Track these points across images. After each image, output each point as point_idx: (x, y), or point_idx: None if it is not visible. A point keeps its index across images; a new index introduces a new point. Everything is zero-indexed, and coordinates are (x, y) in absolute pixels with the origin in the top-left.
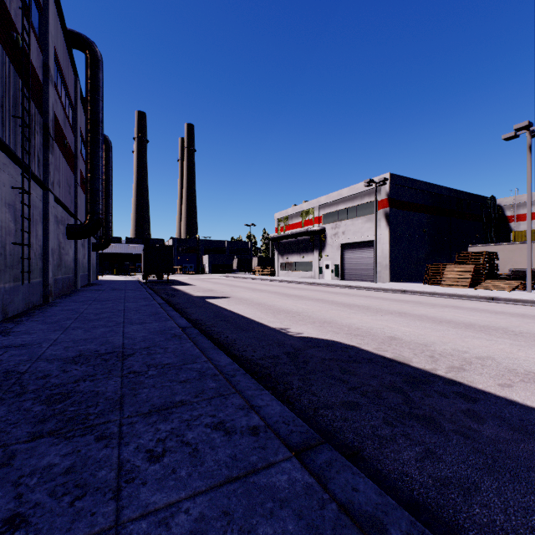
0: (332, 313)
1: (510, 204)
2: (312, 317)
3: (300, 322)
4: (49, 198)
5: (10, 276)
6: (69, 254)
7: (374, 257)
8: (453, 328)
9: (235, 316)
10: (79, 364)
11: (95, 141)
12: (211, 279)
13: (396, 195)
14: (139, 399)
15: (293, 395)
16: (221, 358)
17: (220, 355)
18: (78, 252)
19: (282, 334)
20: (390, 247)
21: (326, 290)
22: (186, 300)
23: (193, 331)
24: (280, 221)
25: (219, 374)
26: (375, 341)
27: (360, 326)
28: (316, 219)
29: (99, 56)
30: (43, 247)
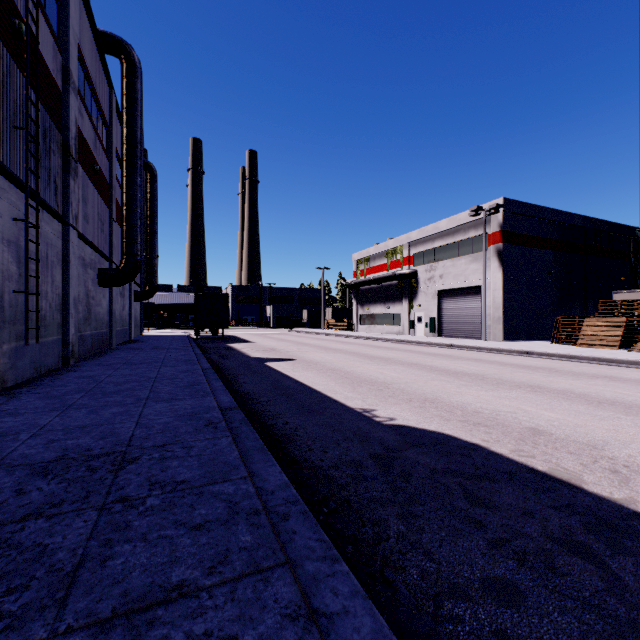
0: (433, 385)
1: None
2: (406, 391)
3: (390, 399)
4: (70, 235)
5: (10, 333)
6: (102, 305)
7: (483, 308)
8: (625, 415)
9: (300, 388)
10: (49, 478)
11: (132, 166)
12: (276, 335)
13: (512, 226)
14: (106, 572)
15: (391, 556)
16: (270, 472)
17: (268, 466)
18: (115, 302)
19: (365, 420)
20: (504, 295)
21: (420, 350)
22: (240, 363)
23: (236, 416)
24: (359, 263)
25: (261, 509)
26: (509, 436)
27: (479, 408)
28: (405, 260)
29: (136, 61)
30: (63, 296)
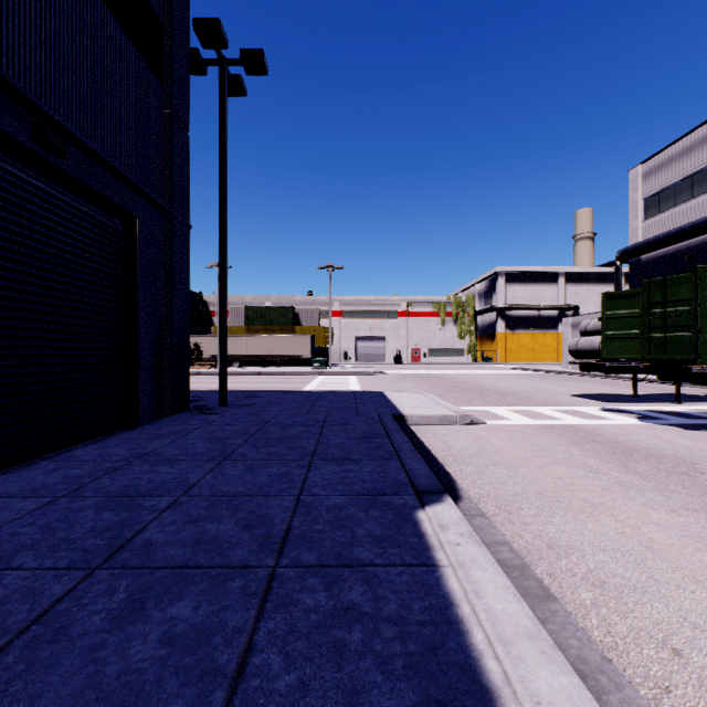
0: None
1: (213, 301)
2: None
3: None
4: None
5: None
6: None
7: None
8: None
9: None
10: None
11: None
12: None
13: None
14: None
15: None
16: None
17: None
18: None
19: None
20: None
21: None
22: None
23: None
24: None
25: None
26: None
27: None
28: None
29: None
30: None
